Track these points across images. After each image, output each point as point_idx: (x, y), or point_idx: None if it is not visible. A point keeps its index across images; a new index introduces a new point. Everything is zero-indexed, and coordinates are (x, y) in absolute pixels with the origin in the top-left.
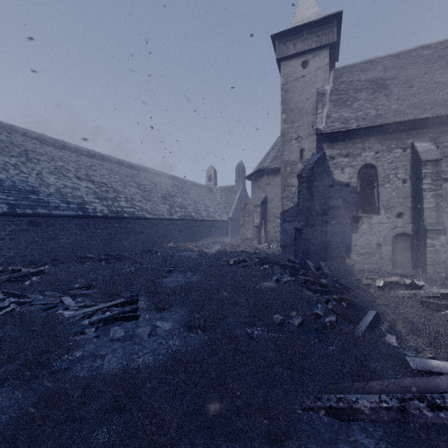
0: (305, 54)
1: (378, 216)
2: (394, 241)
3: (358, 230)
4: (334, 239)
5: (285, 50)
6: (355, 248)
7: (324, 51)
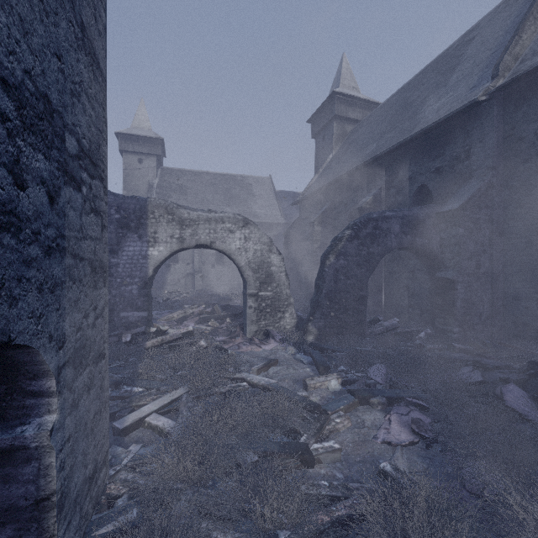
0: (141, 154)
1: (179, 264)
2: (186, 277)
3: (169, 272)
4: (157, 277)
5: (126, 146)
6: (168, 282)
7: (153, 157)
